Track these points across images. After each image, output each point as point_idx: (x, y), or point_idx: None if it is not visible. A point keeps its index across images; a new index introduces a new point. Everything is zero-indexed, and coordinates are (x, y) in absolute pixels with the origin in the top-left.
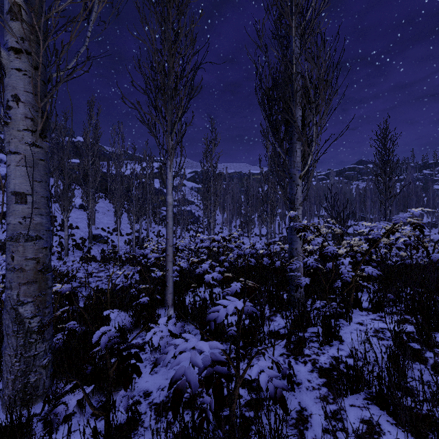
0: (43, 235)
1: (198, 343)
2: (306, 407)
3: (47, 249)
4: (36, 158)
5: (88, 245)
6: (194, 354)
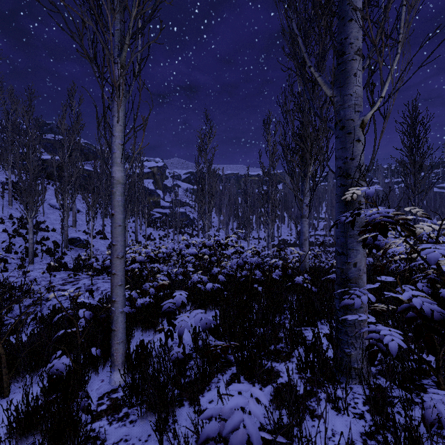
0: None
1: None
2: None
3: None
4: None
5: (61, 250)
6: None
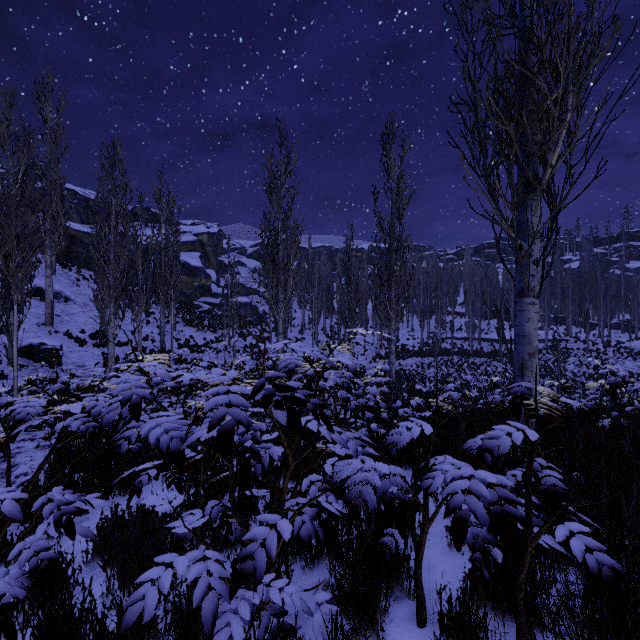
0: None
1: None
2: None
3: None
4: None
5: None
6: None
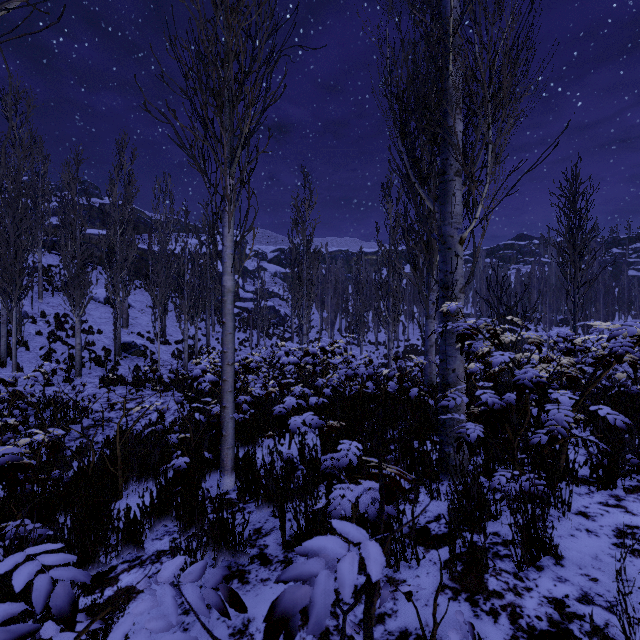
0: None
1: None
2: None
3: None
4: None
5: (115, 359)
6: None
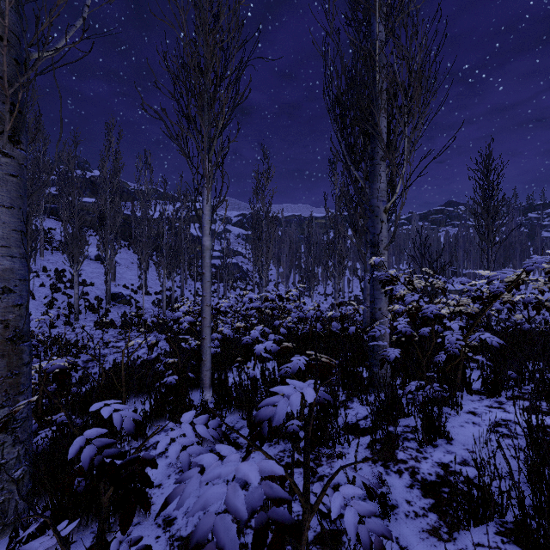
0: (15, 287)
1: (241, 467)
2: (408, 546)
3: (22, 307)
4: (4, 172)
5: (105, 306)
6: (233, 490)
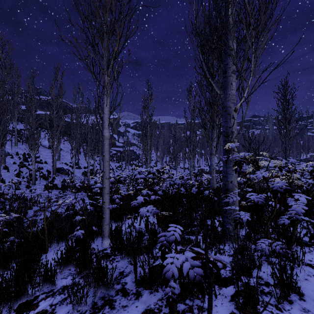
0: None
1: None
2: None
3: None
4: None
5: (52, 176)
6: None
